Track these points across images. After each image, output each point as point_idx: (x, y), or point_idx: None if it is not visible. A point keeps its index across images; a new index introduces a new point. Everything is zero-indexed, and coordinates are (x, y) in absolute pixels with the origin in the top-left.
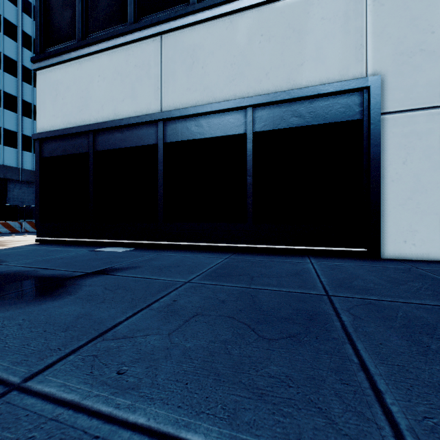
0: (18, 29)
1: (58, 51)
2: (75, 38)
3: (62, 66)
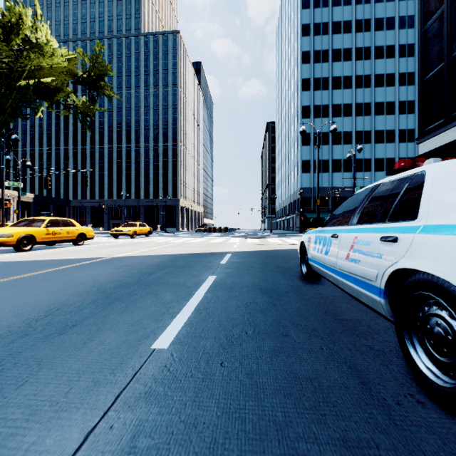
0: (395, 75)
1: (431, 131)
2: (443, 118)
3: (434, 138)
